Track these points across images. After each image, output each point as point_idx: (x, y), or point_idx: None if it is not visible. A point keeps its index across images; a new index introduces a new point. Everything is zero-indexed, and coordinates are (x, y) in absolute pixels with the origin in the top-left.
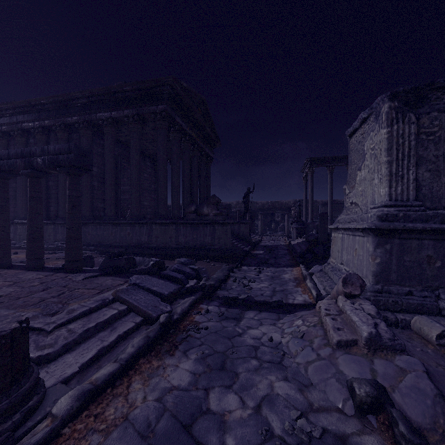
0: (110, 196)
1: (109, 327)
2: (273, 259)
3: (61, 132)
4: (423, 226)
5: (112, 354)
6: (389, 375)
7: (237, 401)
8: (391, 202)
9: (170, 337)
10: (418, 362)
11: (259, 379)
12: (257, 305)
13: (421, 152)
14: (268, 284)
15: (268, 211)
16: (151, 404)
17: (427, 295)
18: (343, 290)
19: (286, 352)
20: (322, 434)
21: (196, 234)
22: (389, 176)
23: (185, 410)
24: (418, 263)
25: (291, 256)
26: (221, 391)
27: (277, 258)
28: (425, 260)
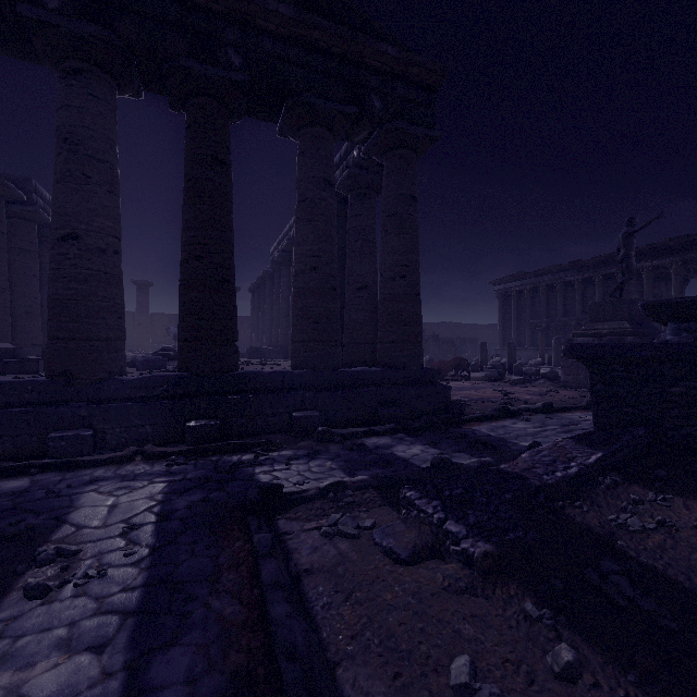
0: None
1: None
2: None
3: (599, 281)
4: None
5: None
6: None
7: None
8: None
9: None
10: None
11: None
12: None
13: None
14: None
15: None
16: None
17: None
18: None
19: None
20: None
21: None
22: None
23: None
24: None
25: None
26: None
27: None
28: None
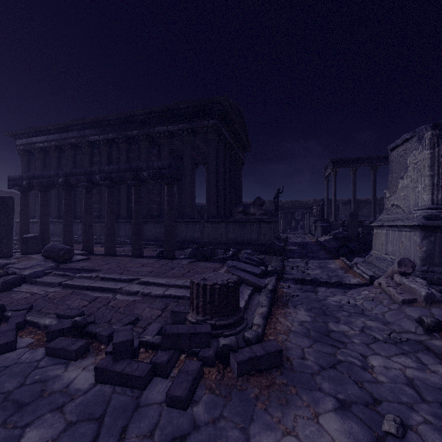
0: None
1: None
2: (311, 253)
3: (123, 144)
4: None
5: (252, 305)
6: None
7: (348, 327)
8: (433, 206)
9: (277, 299)
10: None
11: (353, 320)
12: (323, 284)
13: None
14: (320, 271)
15: (290, 210)
16: (298, 326)
17: None
18: (398, 270)
19: (363, 309)
20: (407, 340)
21: (244, 231)
22: (432, 186)
23: (320, 329)
24: None
25: (326, 251)
26: (334, 323)
27: (313, 252)
28: None
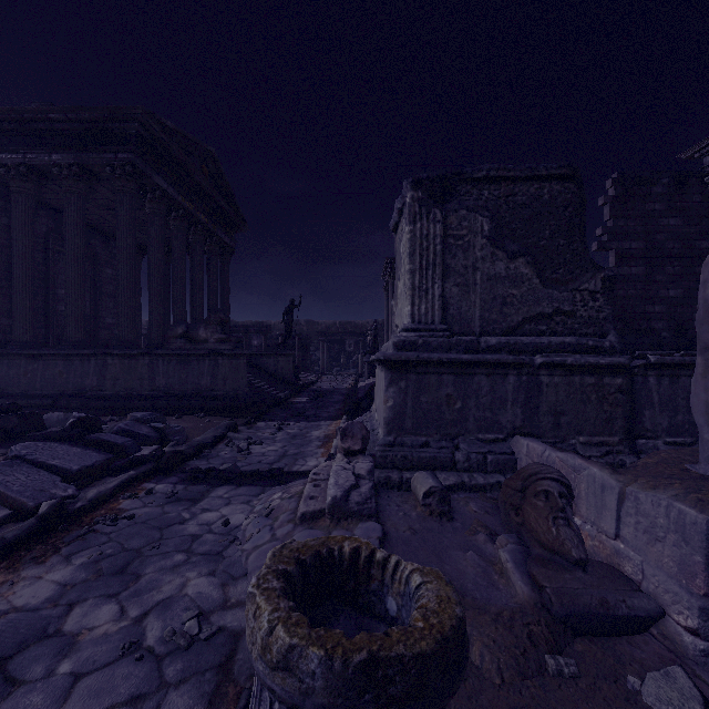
0: (24, 306)
1: None
2: (315, 409)
3: None
4: (439, 356)
5: None
6: None
7: (113, 613)
8: (412, 325)
9: (55, 537)
10: (378, 528)
11: (171, 579)
12: (241, 477)
13: (449, 261)
14: (280, 445)
15: (334, 337)
16: None
17: (445, 446)
18: (342, 446)
19: (239, 538)
20: (215, 634)
21: (186, 373)
22: (412, 290)
23: (13, 638)
24: (437, 405)
25: (344, 404)
26: (96, 602)
27: (321, 407)
28: (445, 400)
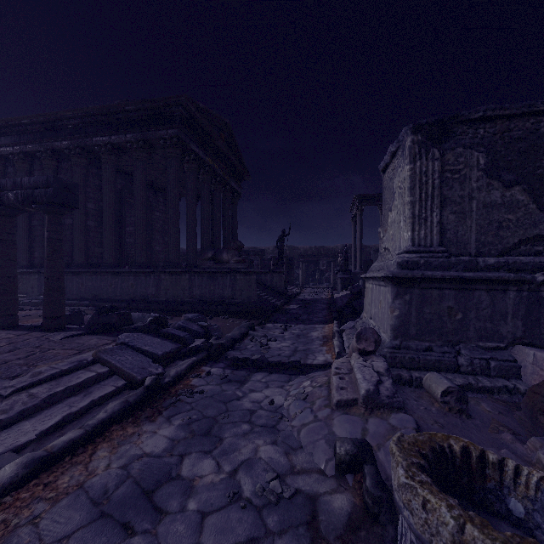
0: (110, 239)
1: (83, 391)
2: (307, 314)
3: (48, 160)
4: (442, 274)
5: (81, 422)
6: (379, 434)
7: (212, 466)
8: (413, 248)
9: (156, 402)
10: (411, 419)
11: (244, 443)
12: (269, 366)
13: (446, 192)
14: (290, 343)
15: (311, 258)
16: (114, 471)
17: (447, 351)
18: (357, 347)
19: (285, 416)
20: (294, 494)
21: (214, 285)
22: (412, 218)
23: (151, 476)
24: (439, 316)
25: (329, 311)
26: (198, 456)
27: (311, 313)
28: (446, 312)
